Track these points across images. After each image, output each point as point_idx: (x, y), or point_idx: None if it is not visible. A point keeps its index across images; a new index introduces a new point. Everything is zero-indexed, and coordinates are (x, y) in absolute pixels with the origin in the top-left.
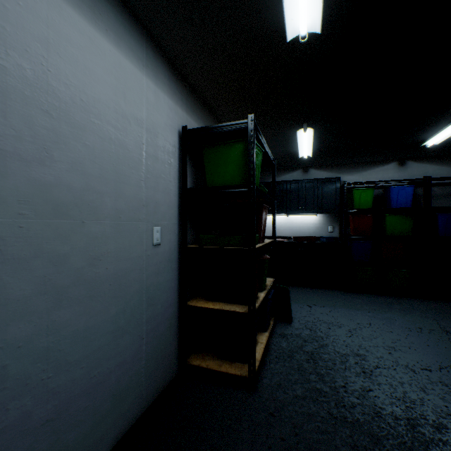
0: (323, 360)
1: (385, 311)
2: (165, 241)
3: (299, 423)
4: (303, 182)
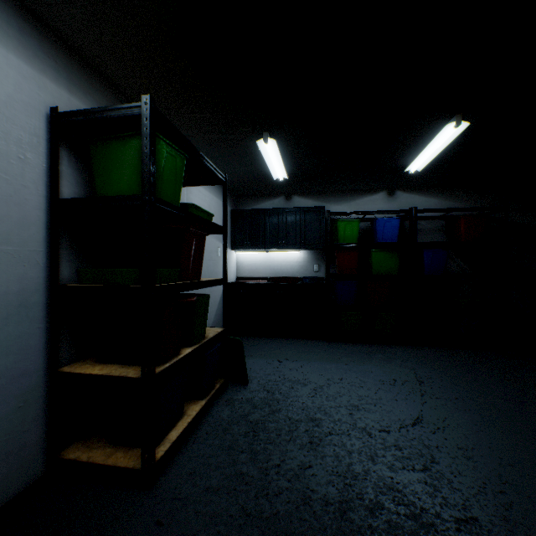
0: (267, 431)
1: (364, 362)
2: (11, 276)
3: (194, 530)
4: (284, 211)
